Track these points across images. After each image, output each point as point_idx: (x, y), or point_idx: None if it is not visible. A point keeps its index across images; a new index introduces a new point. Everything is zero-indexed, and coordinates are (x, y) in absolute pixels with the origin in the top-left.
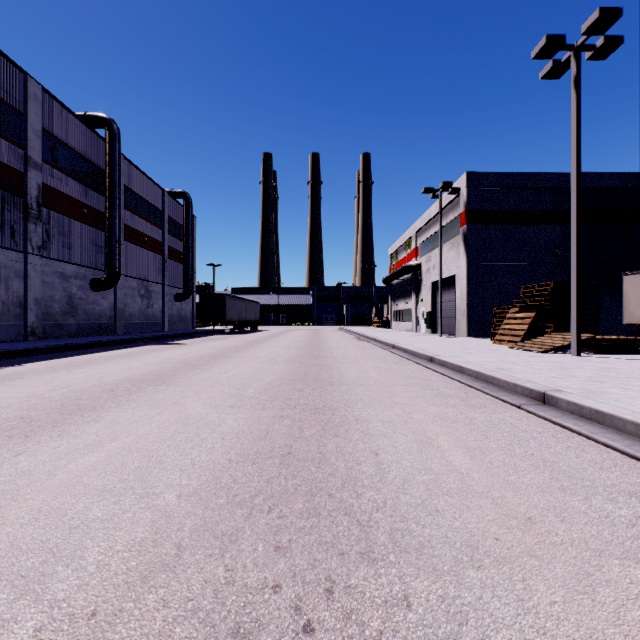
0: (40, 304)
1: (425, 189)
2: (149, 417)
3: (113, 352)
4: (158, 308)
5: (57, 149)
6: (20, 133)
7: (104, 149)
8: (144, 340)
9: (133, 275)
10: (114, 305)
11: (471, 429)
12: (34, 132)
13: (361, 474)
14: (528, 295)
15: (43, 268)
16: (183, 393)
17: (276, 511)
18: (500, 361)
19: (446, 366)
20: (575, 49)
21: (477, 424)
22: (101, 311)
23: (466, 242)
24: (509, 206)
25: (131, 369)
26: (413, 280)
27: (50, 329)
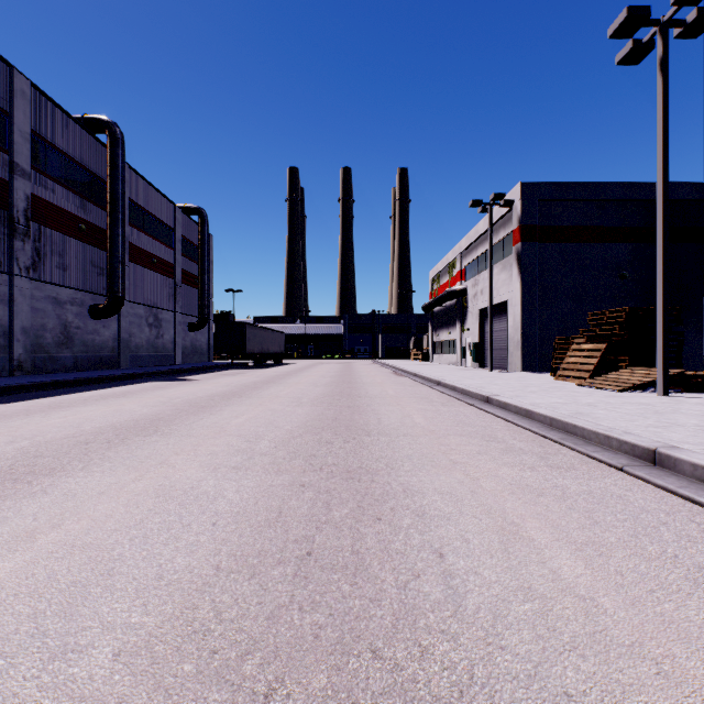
0: (29, 334)
1: (473, 202)
2: (120, 486)
3: (109, 390)
4: (169, 339)
5: (50, 155)
6: (5, 135)
7: (106, 157)
8: (150, 375)
9: (140, 301)
10: (117, 335)
11: (568, 507)
12: (21, 135)
13: (422, 600)
14: (597, 323)
15: (33, 292)
16: (177, 447)
17: (279, 697)
18: (574, 403)
19: (507, 409)
20: (661, 25)
21: (574, 498)
22: (102, 342)
23: (520, 263)
24: (570, 221)
25: (122, 412)
26: (458, 307)
27: (41, 363)
